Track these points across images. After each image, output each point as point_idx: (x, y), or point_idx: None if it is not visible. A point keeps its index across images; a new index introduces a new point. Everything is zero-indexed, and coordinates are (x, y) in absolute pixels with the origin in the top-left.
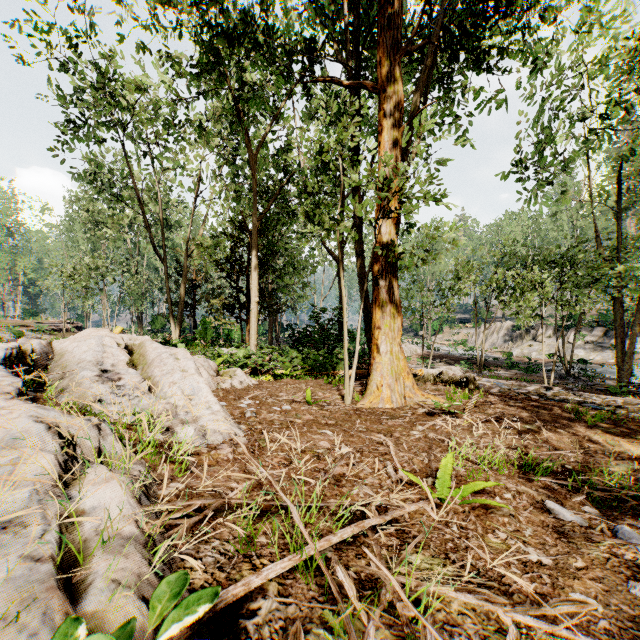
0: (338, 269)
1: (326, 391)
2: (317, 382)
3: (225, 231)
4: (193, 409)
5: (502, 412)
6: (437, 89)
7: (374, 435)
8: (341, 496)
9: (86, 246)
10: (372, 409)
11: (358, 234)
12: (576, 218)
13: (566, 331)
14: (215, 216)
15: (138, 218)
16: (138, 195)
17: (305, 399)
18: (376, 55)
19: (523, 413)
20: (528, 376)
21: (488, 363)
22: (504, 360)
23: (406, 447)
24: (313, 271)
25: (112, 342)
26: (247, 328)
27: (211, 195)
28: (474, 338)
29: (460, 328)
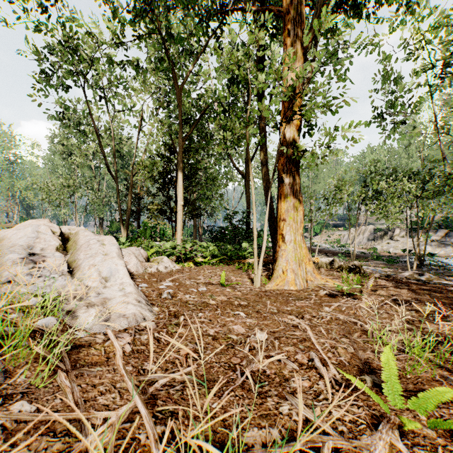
0: (245, 183)
1: (237, 275)
2: (230, 268)
3: (159, 153)
4: (106, 290)
5: (399, 294)
6: (325, 35)
7: (286, 317)
8: (267, 418)
9: (63, 171)
10: (279, 291)
11: (263, 147)
12: (422, 148)
13: (415, 232)
14: (152, 143)
15: (99, 149)
16: (96, 129)
17: (219, 281)
18: (277, 3)
19: (416, 295)
20: (390, 265)
21: (357, 256)
22: (369, 254)
23: (324, 332)
24: (226, 185)
25: (47, 230)
26: (176, 227)
27: (150, 130)
28: (345, 238)
29: (334, 231)
